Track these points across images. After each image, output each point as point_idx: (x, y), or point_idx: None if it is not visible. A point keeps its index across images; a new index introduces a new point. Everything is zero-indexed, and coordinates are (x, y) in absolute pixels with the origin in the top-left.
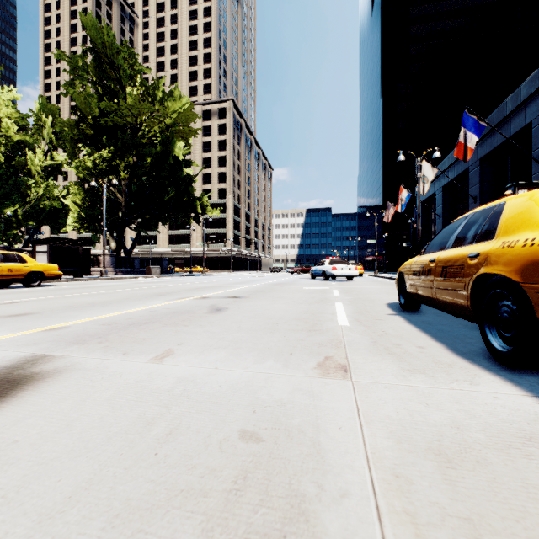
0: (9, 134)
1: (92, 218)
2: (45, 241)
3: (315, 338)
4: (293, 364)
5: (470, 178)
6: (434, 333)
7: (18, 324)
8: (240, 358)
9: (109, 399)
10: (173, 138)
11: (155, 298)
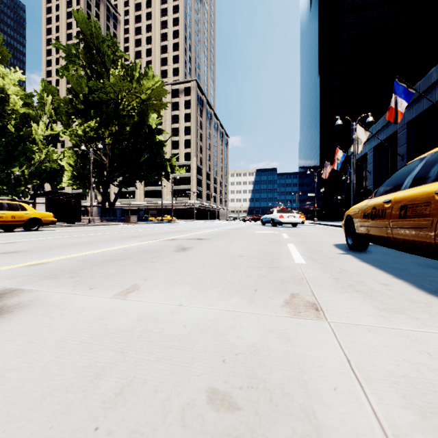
0: (16, 108)
1: (82, 176)
2: (44, 194)
3: (276, 275)
4: (259, 301)
5: (398, 139)
6: (392, 270)
7: (5, 260)
8: (204, 294)
9: (60, 341)
10: (148, 110)
11: (130, 239)
